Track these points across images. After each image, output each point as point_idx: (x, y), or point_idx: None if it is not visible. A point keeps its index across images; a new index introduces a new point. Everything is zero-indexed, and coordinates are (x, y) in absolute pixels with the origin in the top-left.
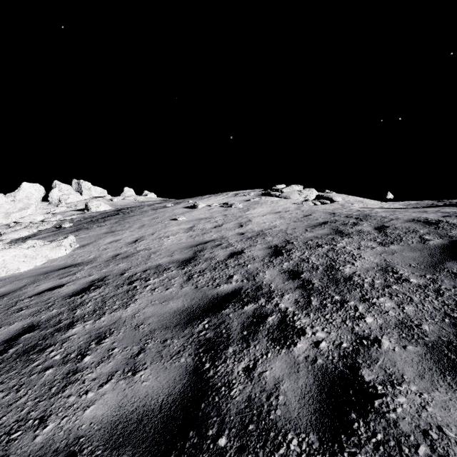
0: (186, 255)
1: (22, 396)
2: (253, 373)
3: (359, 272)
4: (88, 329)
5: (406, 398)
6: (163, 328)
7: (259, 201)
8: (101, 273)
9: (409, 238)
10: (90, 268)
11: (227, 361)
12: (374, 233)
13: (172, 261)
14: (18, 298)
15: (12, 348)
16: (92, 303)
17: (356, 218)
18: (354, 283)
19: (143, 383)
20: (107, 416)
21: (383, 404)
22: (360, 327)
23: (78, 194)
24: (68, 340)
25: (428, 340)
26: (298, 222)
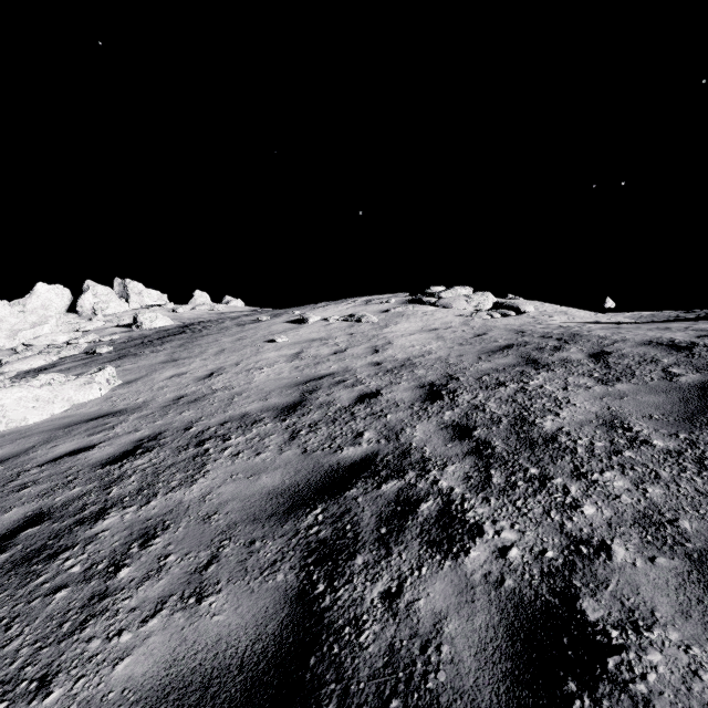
0: (288, 398)
1: (14, 638)
2: (398, 602)
3: (568, 428)
4: (128, 521)
5: (663, 654)
6: (249, 521)
7: (404, 311)
8: (154, 427)
9: (646, 372)
10: (137, 418)
11: (354, 580)
12: (588, 363)
13: (266, 408)
14: (22, 468)
15: (5, 551)
16: (137, 476)
17: (558, 340)
18: (561, 446)
19: (214, 618)
20: (151, 677)
21: (622, 665)
22: (575, 523)
23: (123, 301)
24: (95, 540)
25: (691, 548)
26: (465, 345)
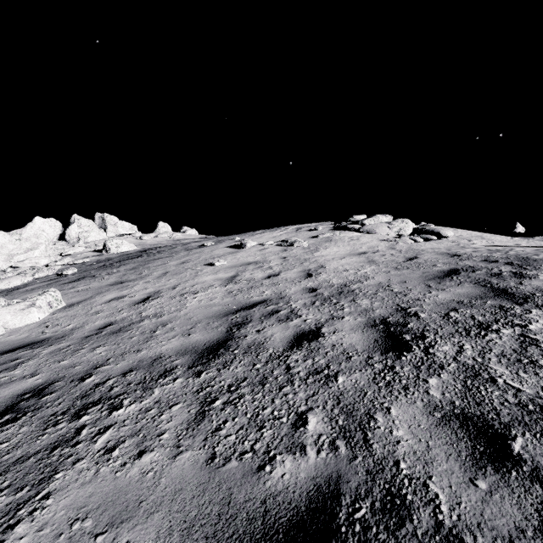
0: (213, 333)
1: None
2: None
3: None
4: None
5: None
6: None
7: (332, 237)
8: (53, 371)
9: None
10: (49, 353)
11: None
12: None
13: (184, 349)
14: None
15: None
16: None
17: (510, 264)
18: None
19: None
20: None
21: None
22: None
23: (102, 231)
24: None
25: None
26: (402, 270)
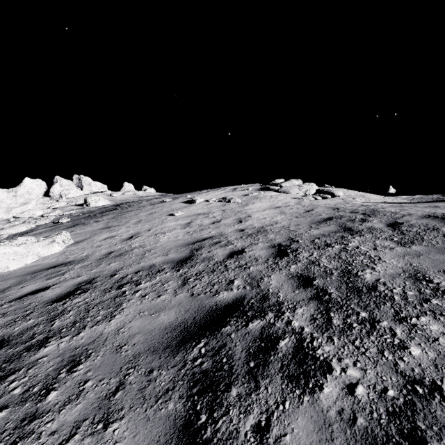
0: (182, 254)
1: None
2: (267, 437)
3: (383, 279)
4: (62, 349)
5: None
6: (149, 352)
7: (258, 195)
8: (91, 274)
9: (432, 237)
10: (80, 267)
11: (230, 412)
12: (388, 230)
13: (167, 261)
14: None
15: None
16: (74, 311)
17: (363, 214)
18: (381, 294)
19: None
20: None
21: None
22: (406, 363)
23: (79, 189)
24: (35, 365)
25: None
26: (300, 218)
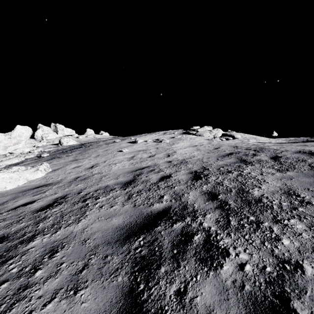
0: (127, 178)
1: None
2: (185, 298)
3: (266, 195)
4: (44, 242)
5: None
6: (105, 244)
7: (181, 137)
8: (64, 192)
9: (301, 166)
10: (56, 187)
11: (160, 283)
12: (271, 161)
13: (117, 183)
14: None
15: None
16: (52, 217)
17: (254, 150)
18: (264, 204)
19: (82, 305)
20: None
21: None
22: (279, 249)
23: (55, 133)
24: (26, 253)
25: None
26: (210, 153)
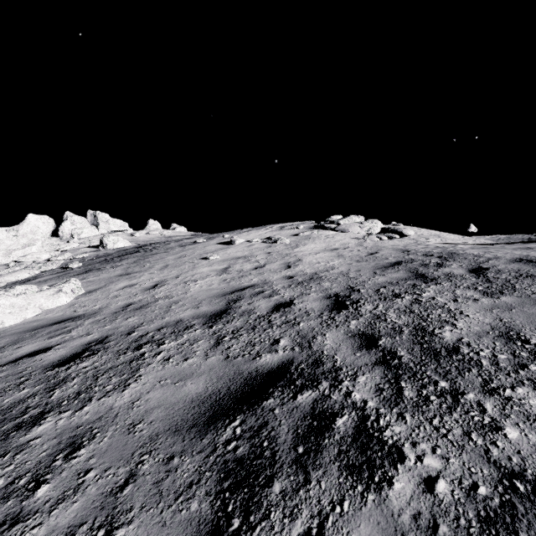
0: (216, 306)
1: None
2: None
3: (467, 339)
4: (60, 428)
5: None
6: (170, 432)
7: (310, 235)
8: (103, 331)
9: (525, 286)
10: (91, 323)
11: (271, 516)
12: (470, 277)
13: (197, 315)
14: None
15: None
16: (79, 379)
17: (439, 257)
18: (464, 358)
19: None
20: None
21: None
22: (501, 449)
23: (94, 228)
24: (25, 449)
25: None
26: (362, 262)
